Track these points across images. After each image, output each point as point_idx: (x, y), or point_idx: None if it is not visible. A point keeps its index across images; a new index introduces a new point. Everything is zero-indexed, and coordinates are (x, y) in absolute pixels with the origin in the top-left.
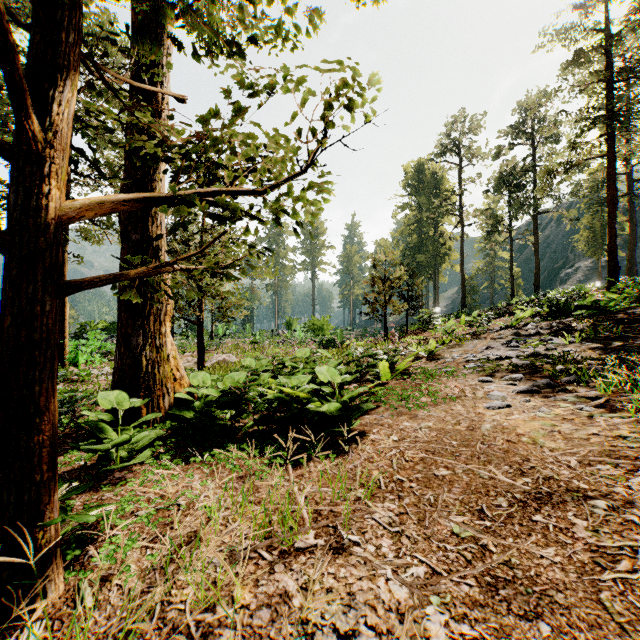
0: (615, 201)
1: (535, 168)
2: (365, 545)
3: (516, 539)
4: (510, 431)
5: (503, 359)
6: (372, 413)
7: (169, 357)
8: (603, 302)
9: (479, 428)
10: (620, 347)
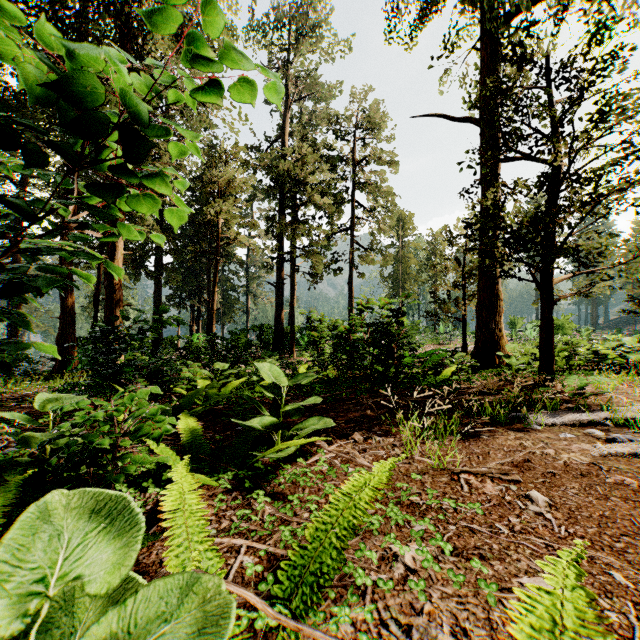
0: None
1: None
2: None
3: None
4: None
5: None
6: None
7: (503, 335)
8: None
9: None
10: None
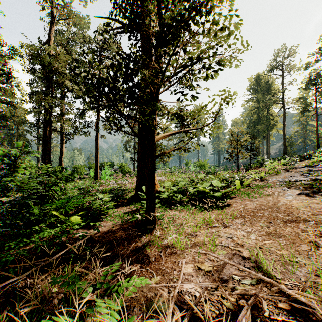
0: None
1: None
2: (233, 226)
3: (279, 228)
4: (289, 205)
5: (298, 181)
6: (233, 199)
7: None
8: None
9: (276, 204)
10: None
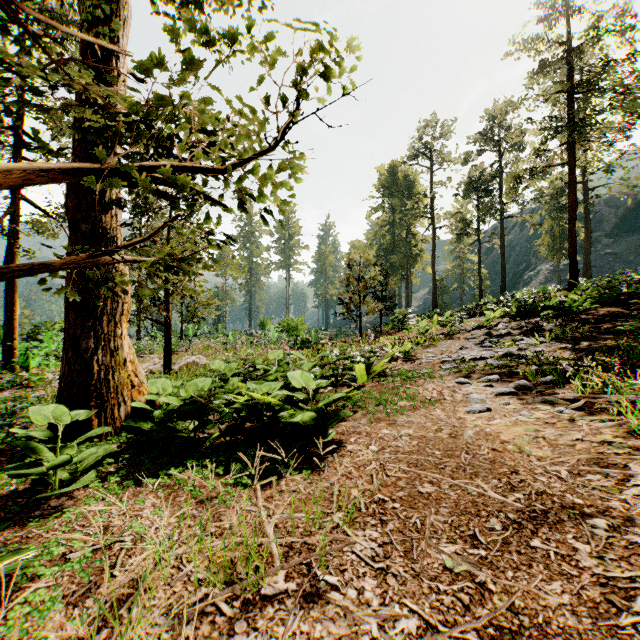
0: (575, 207)
1: (501, 174)
2: (345, 589)
3: (516, 572)
4: (494, 438)
5: (478, 359)
6: (349, 419)
7: (126, 361)
8: (568, 303)
9: (462, 435)
10: (589, 347)
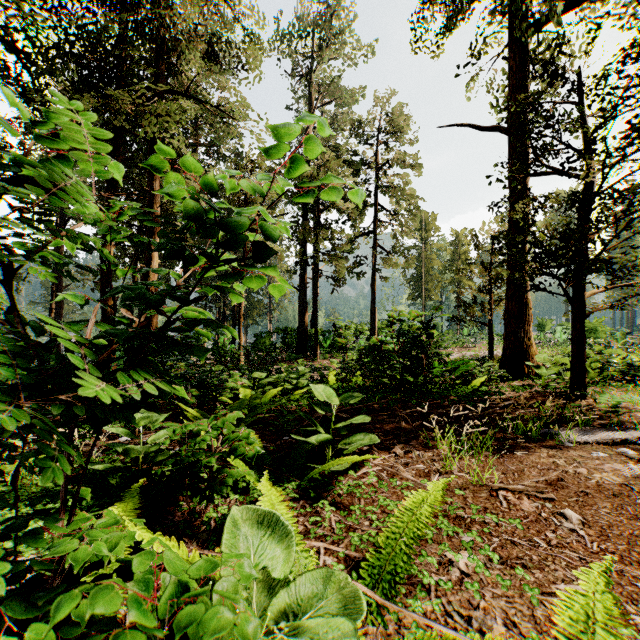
0: None
1: None
2: None
3: None
4: None
5: None
6: None
7: (532, 344)
8: None
9: None
10: None
